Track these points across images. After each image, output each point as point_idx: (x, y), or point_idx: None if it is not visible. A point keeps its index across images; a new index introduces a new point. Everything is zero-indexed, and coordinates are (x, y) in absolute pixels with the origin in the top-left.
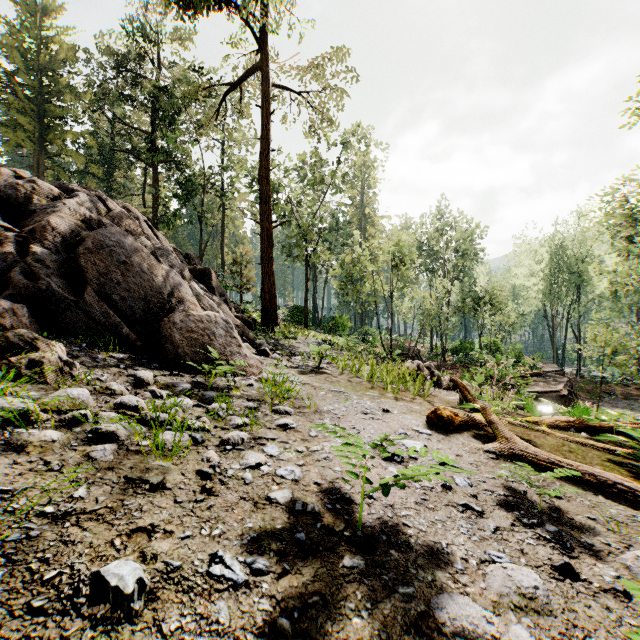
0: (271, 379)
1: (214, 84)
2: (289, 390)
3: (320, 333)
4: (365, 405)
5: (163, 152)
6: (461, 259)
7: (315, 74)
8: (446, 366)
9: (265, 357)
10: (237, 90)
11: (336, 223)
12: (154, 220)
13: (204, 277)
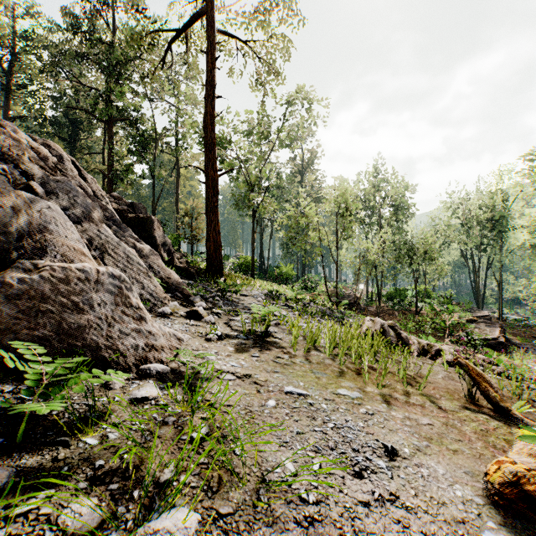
0: (189, 370)
1: (158, 30)
2: (212, 404)
3: (266, 281)
4: (348, 435)
5: (118, 110)
6: (395, 213)
7: (261, 22)
8: (383, 312)
9: (196, 321)
10: (185, 44)
11: (281, 181)
12: (109, 175)
13: (145, 226)
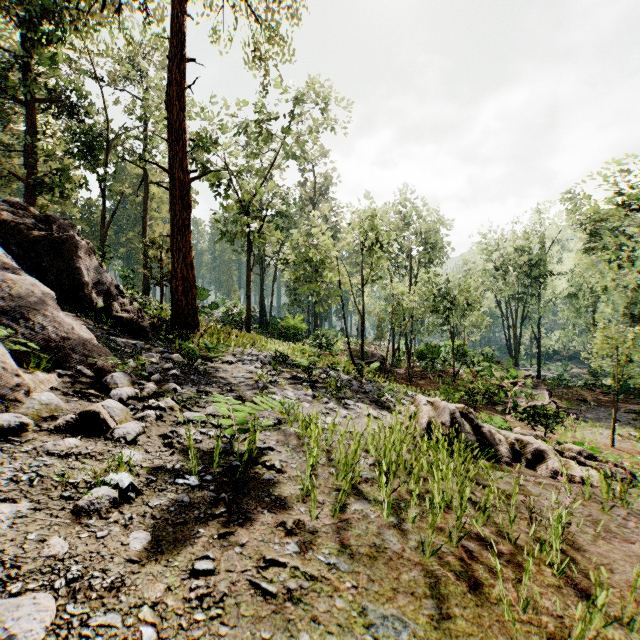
0: None
1: None
2: None
3: (268, 336)
4: None
5: (44, 87)
6: (427, 253)
7: None
8: (415, 375)
9: (91, 437)
10: None
11: (287, 207)
12: (30, 181)
13: (62, 250)
